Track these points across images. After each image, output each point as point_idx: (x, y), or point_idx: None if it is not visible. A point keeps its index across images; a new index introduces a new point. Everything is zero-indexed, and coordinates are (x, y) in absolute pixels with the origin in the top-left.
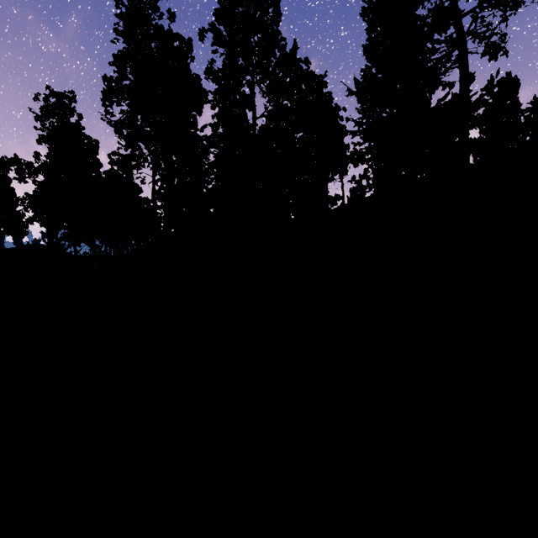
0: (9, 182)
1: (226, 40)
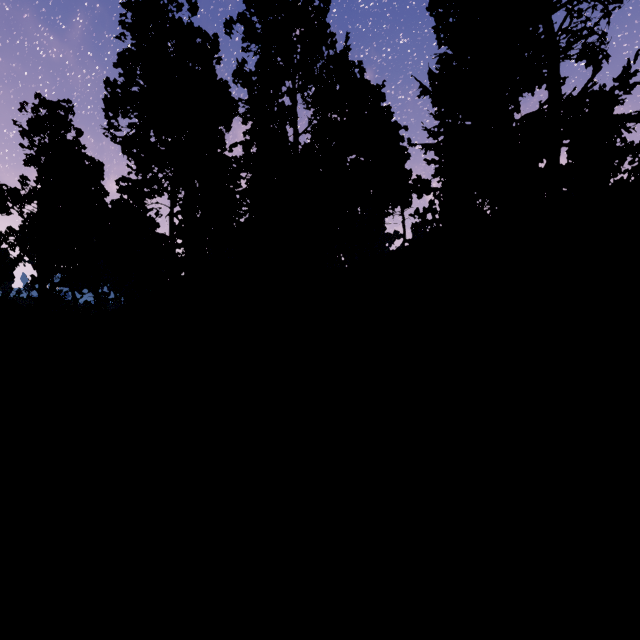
0: None
1: (260, 35)
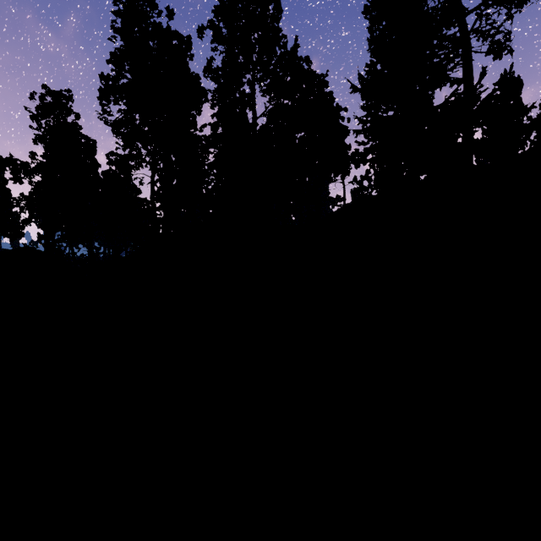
0: (5, 183)
1: (226, 38)
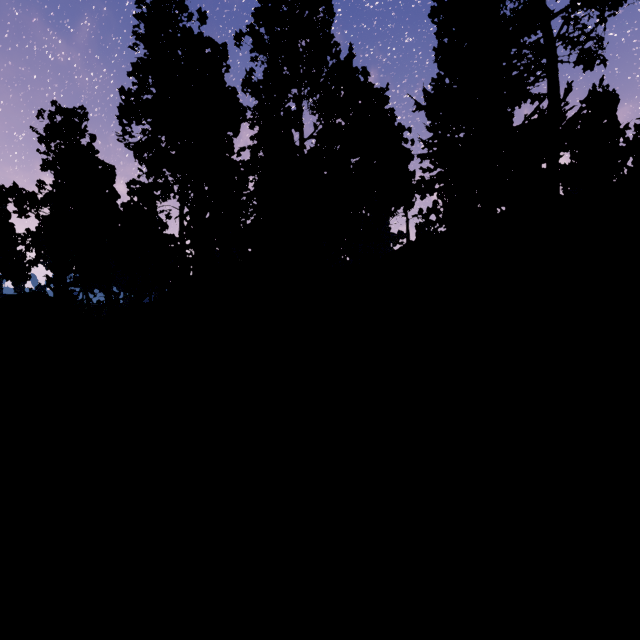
0: (8, 217)
1: (268, 46)
